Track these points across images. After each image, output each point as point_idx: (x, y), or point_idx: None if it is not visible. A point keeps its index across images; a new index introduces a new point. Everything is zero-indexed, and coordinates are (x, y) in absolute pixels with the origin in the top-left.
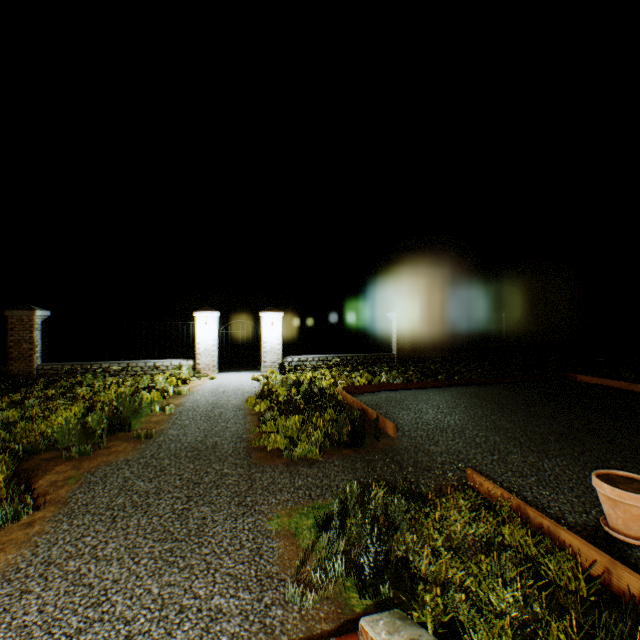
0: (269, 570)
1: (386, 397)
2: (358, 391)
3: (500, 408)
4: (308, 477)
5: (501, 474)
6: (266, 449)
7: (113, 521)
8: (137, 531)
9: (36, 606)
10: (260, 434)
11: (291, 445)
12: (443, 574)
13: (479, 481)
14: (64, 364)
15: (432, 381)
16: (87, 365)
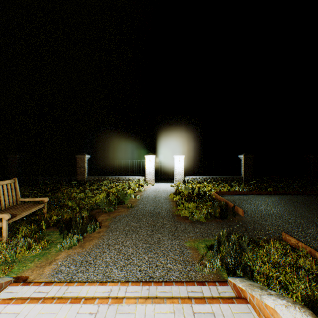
0: (187, 259)
1: (238, 197)
2: (223, 194)
3: (305, 207)
4: (200, 228)
5: (302, 237)
6: (180, 216)
7: (126, 234)
8: (135, 239)
9: (108, 256)
10: (177, 209)
11: (192, 215)
12: (266, 271)
13: (288, 238)
14: (95, 177)
15: (264, 191)
16: (103, 177)
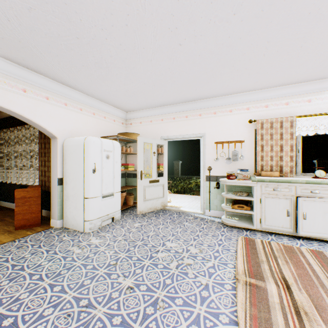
0: None
1: None
2: None
3: None
4: None
5: None
6: None
7: None
8: None
9: None
10: None
11: None
12: None
13: None
14: (185, 176)
15: None
16: (190, 176)
